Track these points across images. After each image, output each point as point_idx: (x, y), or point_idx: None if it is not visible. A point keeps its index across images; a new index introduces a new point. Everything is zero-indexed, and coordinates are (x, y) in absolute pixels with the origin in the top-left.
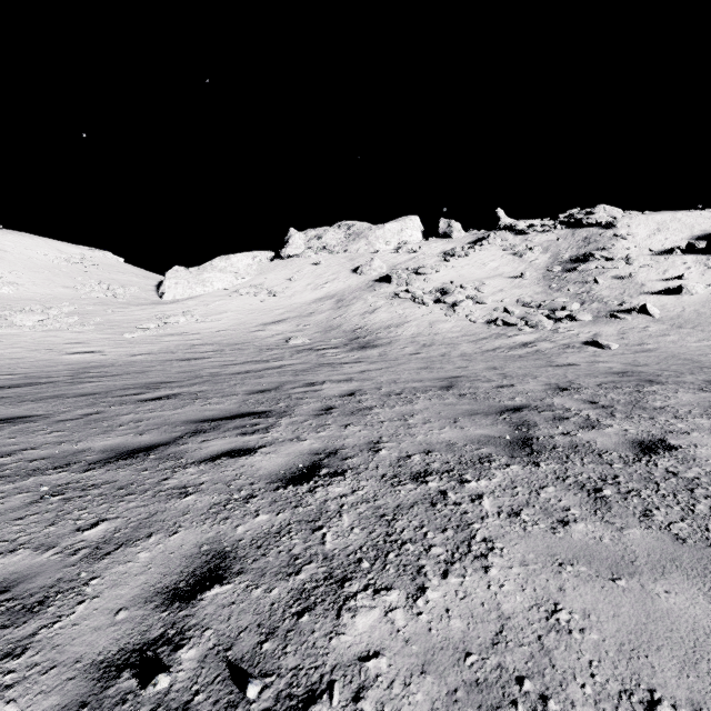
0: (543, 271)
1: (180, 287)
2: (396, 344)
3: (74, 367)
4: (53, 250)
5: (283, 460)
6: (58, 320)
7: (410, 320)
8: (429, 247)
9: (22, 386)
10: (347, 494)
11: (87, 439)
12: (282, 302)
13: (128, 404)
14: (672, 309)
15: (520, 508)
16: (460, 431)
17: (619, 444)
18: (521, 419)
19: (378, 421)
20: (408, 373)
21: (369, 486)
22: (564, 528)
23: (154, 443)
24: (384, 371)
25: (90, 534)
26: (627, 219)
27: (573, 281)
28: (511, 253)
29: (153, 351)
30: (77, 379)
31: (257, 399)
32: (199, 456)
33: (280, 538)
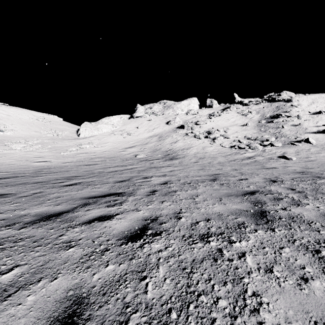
0: (257, 122)
1: (87, 131)
2: (186, 158)
3: (36, 168)
4: (31, 115)
5: (127, 223)
6: (31, 146)
7: (193, 146)
8: (202, 112)
9: (10, 177)
10: (162, 250)
11: (29, 208)
12: (133, 138)
13: (56, 188)
14: (322, 140)
15: (271, 265)
16: (224, 206)
17: (318, 217)
18: (256, 199)
19: (179, 199)
20: (193, 172)
21: (175, 243)
22: (307, 285)
23: (62, 211)
24: (181, 171)
25: (5, 278)
26: (297, 97)
27: (272, 127)
28: (241, 114)
29: (73, 161)
30: (36, 174)
31: (118, 185)
32: (83, 219)
33: (119, 286)
